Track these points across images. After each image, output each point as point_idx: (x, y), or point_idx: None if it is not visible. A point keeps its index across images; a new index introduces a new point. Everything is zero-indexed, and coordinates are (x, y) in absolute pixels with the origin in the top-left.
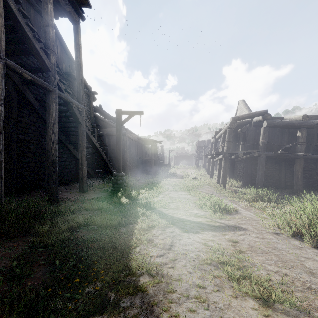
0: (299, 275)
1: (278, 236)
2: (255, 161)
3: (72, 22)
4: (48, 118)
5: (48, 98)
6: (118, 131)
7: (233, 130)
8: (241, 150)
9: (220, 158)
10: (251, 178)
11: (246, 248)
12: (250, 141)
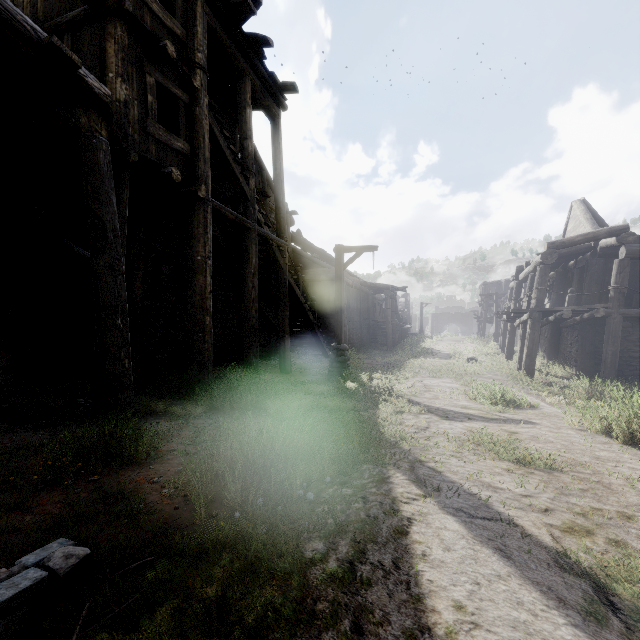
0: (577, 457)
1: (581, 432)
2: (602, 327)
3: (271, 117)
4: (248, 267)
5: (247, 238)
6: (338, 279)
7: (557, 264)
8: (568, 305)
9: (524, 320)
10: (593, 360)
11: (524, 437)
12: (592, 286)
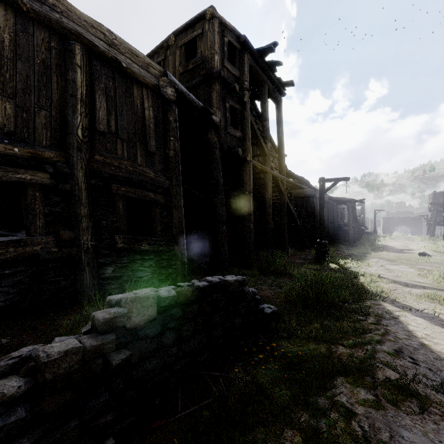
0: None
1: None
2: None
3: (276, 103)
4: (266, 194)
5: (266, 178)
6: (321, 199)
7: None
8: None
9: None
10: None
11: None
12: None
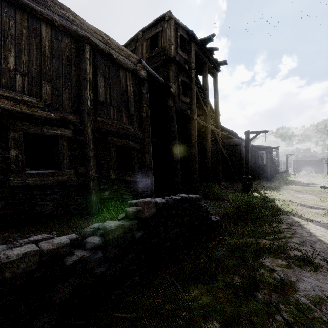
0: None
1: None
2: None
3: (213, 77)
4: (207, 143)
5: (206, 131)
6: (247, 146)
7: None
8: None
9: None
10: None
11: None
12: None
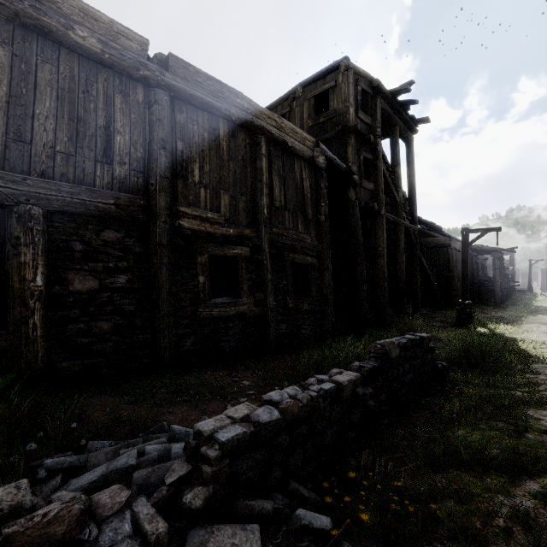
0: None
1: None
2: None
3: (406, 142)
4: (398, 248)
5: (397, 230)
6: (464, 253)
7: None
8: None
9: None
10: None
11: None
12: None
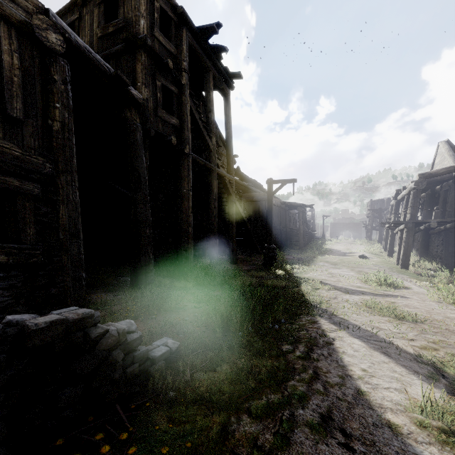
0: (434, 316)
1: (439, 303)
2: None
3: (224, 95)
4: (211, 194)
5: (211, 176)
6: (269, 201)
7: (427, 188)
8: (434, 218)
9: (401, 229)
10: (454, 258)
11: (400, 305)
12: (453, 204)
